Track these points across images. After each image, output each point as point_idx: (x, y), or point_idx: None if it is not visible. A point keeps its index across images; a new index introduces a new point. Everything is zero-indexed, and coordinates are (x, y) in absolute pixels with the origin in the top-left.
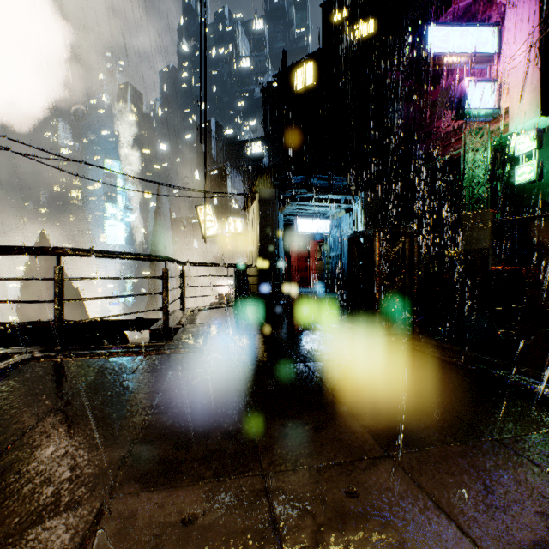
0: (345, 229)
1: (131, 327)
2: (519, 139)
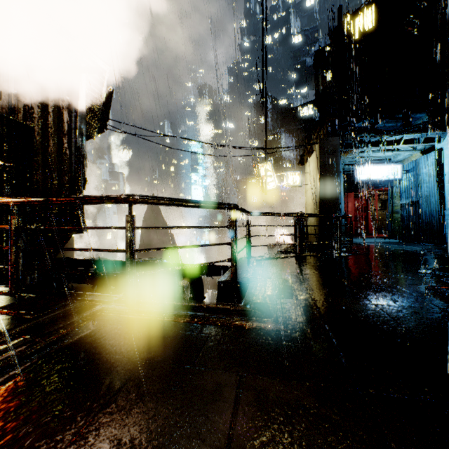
0: (423, 172)
1: (204, 272)
2: None
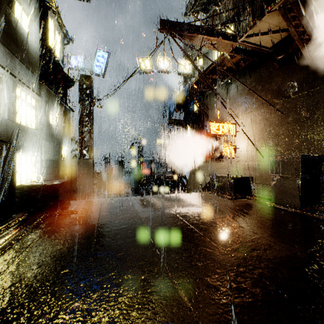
0: None
1: None
2: None
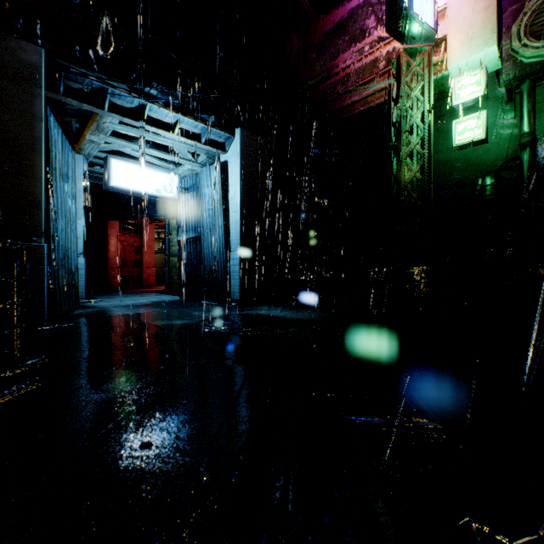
0: (206, 193)
1: None
2: (460, 81)
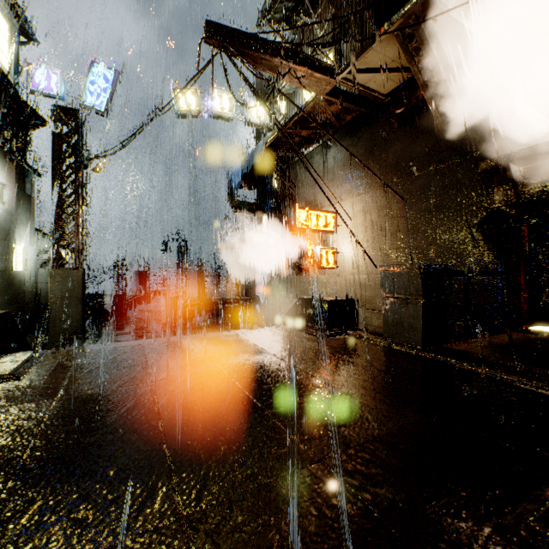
0: None
1: None
2: None
